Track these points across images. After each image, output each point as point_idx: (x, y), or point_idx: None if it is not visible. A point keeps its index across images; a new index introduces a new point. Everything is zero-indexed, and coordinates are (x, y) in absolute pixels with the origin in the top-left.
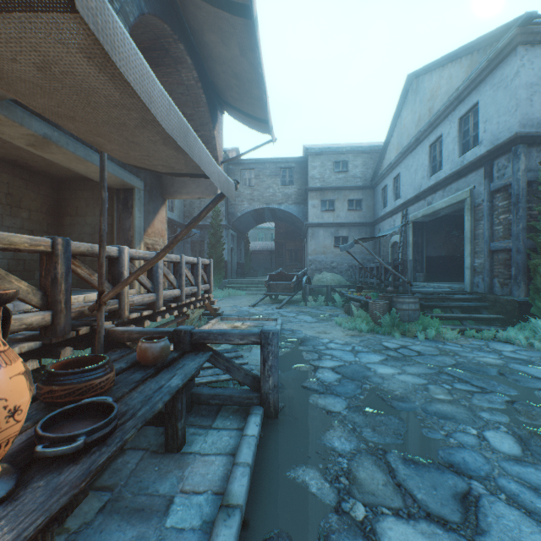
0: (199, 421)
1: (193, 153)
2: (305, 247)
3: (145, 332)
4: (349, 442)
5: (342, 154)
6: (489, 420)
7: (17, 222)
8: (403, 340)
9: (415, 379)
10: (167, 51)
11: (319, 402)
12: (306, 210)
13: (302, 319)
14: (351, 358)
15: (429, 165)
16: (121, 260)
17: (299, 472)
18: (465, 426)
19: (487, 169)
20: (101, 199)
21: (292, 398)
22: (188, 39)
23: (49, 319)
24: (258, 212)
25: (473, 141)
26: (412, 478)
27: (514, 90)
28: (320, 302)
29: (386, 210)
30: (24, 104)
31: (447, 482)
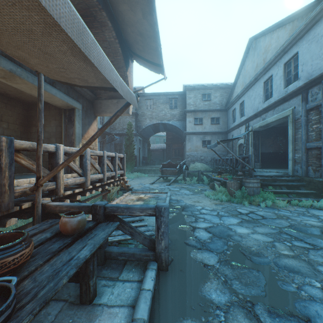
0: (110, 273)
1: (90, 53)
2: (184, 147)
3: (71, 206)
4: (223, 294)
5: (207, 89)
6: None
7: None
8: (250, 207)
9: (264, 238)
10: (95, 17)
11: (197, 257)
12: (185, 124)
13: (183, 193)
14: (217, 221)
15: (264, 94)
16: (57, 154)
17: None
18: (310, 279)
19: (304, 95)
20: (38, 109)
21: (178, 253)
22: (108, 9)
23: None
24: (155, 125)
25: (294, 78)
26: None
27: None
28: (194, 181)
29: (235, 124)
30: None
31: None
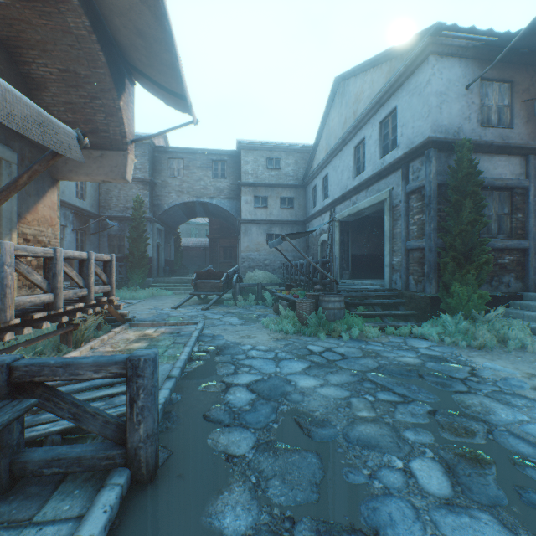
0: (15, 511)
1: None
2: (239, 244)
3: None
4: (247, 513)
5: (275, 151)
6: (414, 442)
7: None
8: (329, 341)
9: (338, 392)
10: None
11: (220, 442)
12: (239, 206)
13: (227, 322)
14: (271, 369)
15: (354, 166)
16: None
17: None
18: (390, 456)
19: (404, 171)
20: None
21: (186, 439)
22: None
23: None
24: (188, 206)
25: (392, 144)
26: None
27: (427, 96)
28: (251, 301)
29: (316, 209)
30: None
31: None
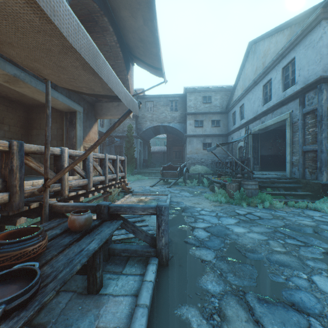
0: (114, 268)
1: (102, 72)
2: (185, 149)
3: (77, 206)
4: (218, 285)
5: (208, 92)
6: (313, 267)
7: (1, 133)
8: (248, 208)
9: (259, 236)
10: (97, 22)
11: (196, 253)
12: (185, 127)
13: (183, 195)
14: (216, 221)
15: (263, 98)
16: (62, 157)
17: (184, 310)
18: (298, 272)
19: (301, 99)
20: (46, 115)
21: (178, 250)
22: (110, 15)
23: (7, 198)
24: (156, 128)
25: (291, 82)
26: (266, 315)
27: (319, 48)
28: (194, 183)
29: (235, 127)
30: (0, 54)
31: (292, 319)
